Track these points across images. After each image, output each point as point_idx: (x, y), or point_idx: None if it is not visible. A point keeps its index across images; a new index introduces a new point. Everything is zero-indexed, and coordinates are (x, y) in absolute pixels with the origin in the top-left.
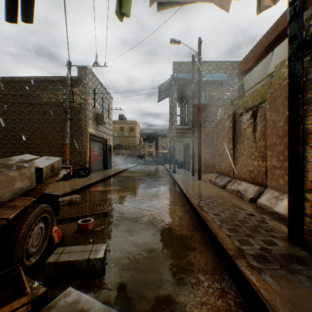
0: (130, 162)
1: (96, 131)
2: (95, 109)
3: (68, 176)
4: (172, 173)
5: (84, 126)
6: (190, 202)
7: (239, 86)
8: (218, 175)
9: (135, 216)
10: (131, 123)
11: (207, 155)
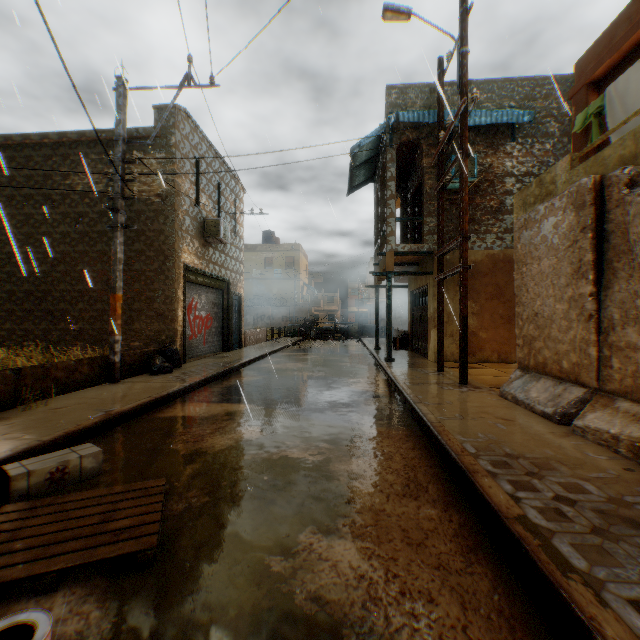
0: (286, 333)
1: (202, 262)
2: (200, 209)
3: (123, 372)
4: (384, 362)
5: (170, 247)
6: (478, 493)
7: (584, 119)
8: (529, 377)
9: (264, 566)
10: (290, 248)
11: (475, 317)
